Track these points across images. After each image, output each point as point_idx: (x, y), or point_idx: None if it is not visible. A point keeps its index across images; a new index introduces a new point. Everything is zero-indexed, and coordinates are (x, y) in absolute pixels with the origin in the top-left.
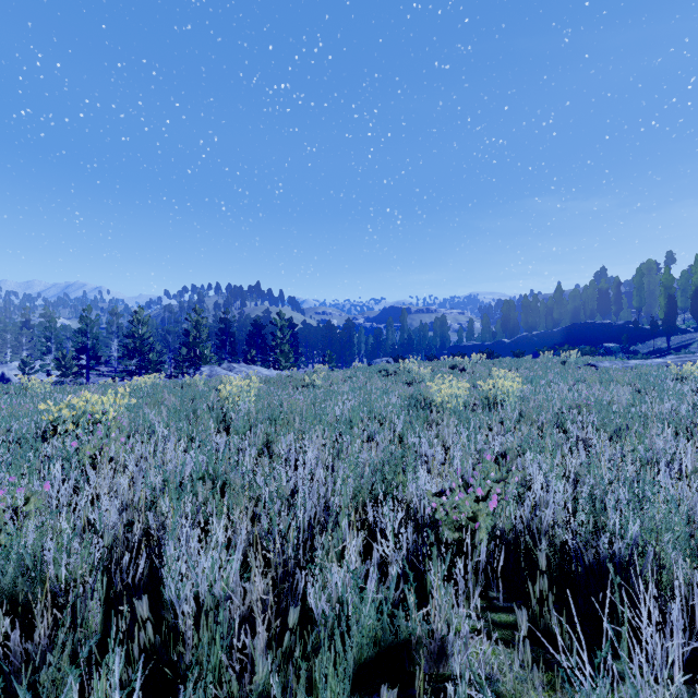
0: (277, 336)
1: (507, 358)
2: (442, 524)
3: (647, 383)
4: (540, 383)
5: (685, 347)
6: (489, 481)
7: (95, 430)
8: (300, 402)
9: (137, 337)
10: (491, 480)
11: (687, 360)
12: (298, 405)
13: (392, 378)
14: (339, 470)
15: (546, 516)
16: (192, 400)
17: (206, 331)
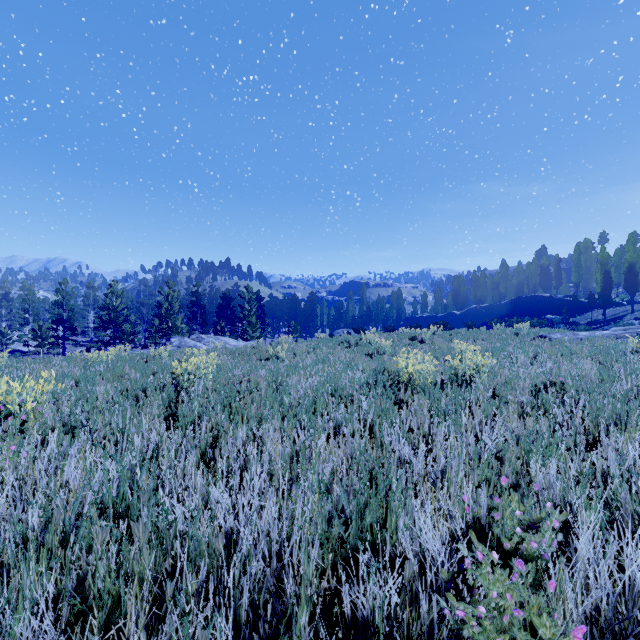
0: (245, 308)
1: (463, 329)
2: None
3: (609, 356)
4: (500, 355)
5: (619, 318)
6: (518, 528)
7: None
8: (260, 380)
9: (112, 309)
10: (515, 520)
11: (635, 332)
12: (258, 382)
13: (354, 350)
14: (298, 501)
15: None
16: (154, 374)
17: (178, 303)
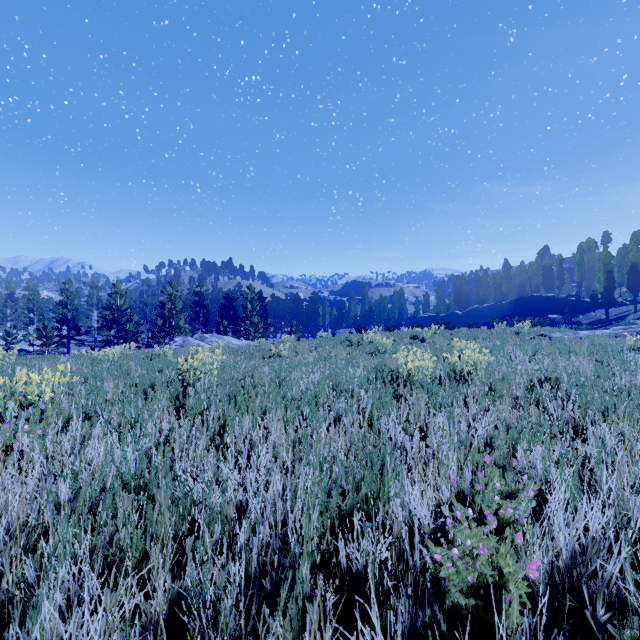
0: (247, 308)
1: (464, 329)
2: (448, 580)
3: (606, 354)
4: (500, 353)
5: (622, 318)
6: (496, 497)
7: (20, 415)
8: (264, 376)
9: (116, 309)
10: (495, 491)
11: (635, 331)
12: (262, 378)
13: (355, 349)
14: (301, 476)
15: (607, 574)
16: (159, 371)
17: (181, 303)
